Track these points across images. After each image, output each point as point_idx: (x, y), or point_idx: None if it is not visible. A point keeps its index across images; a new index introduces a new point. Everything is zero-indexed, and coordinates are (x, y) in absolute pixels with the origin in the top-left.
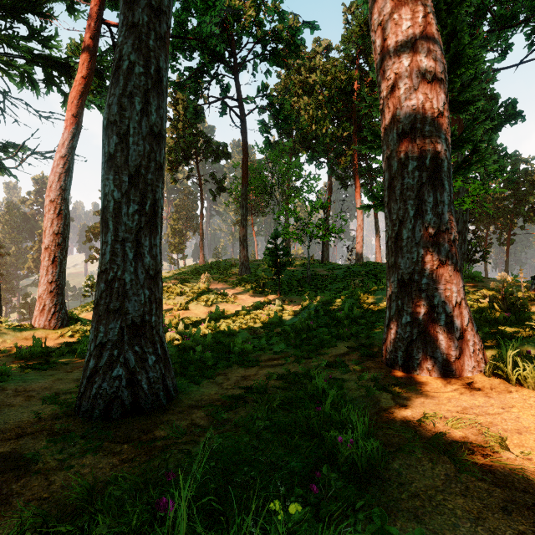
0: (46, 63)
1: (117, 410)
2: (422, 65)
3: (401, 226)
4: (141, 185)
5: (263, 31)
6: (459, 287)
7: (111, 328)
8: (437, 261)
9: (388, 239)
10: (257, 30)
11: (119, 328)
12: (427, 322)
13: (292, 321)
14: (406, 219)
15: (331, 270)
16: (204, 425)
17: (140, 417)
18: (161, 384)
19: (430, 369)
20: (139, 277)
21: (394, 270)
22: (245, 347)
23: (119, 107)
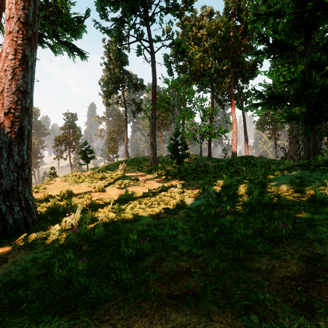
0: None
1: None
2: None
3: None
4: None
5: None
6: None
7: None
8: None
9: None
10: None
11: None
12: None
13: (193, 203)
14: None
15: (216, 162)
16: None
17: None
18: None
19: None
20: None
21: None
22: (141, 246)
23: None
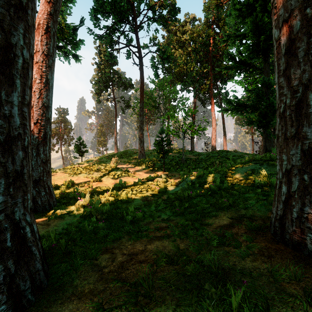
0: None
1: None
2: None
3: (306, 91)
4: None
5: (153, 1)
6: None
7: None
8: None
9: (284, 109)
10: (149, 1)
11: None
12: None
13: (174, 190)
14: None
15: (197, 155)
16: None
17: None
18: (5, 293)
19: None
20: None
21: (296, 141)
22: (136, 215)
23: None
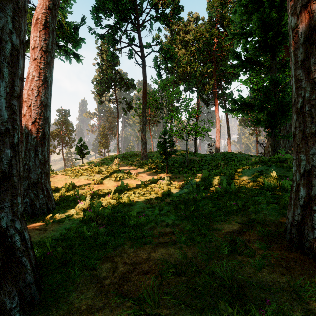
0: None
1: None
2: None
3: None
4: None
5: None
6: None
7: None
8: None
9: (303, 104)
10: None
11: None
12: None
13: (178, 193)
14: None
15: (201, 157)
16: None
17: None
18: None
19: None
20: None
21: None
22: (139, 219)
23: None
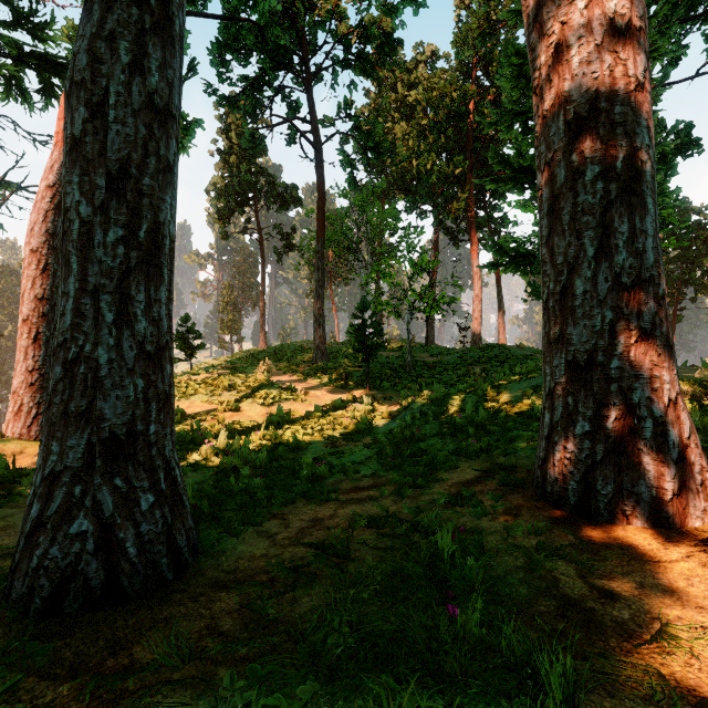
0: (42, 65)
1: (75, 597)
2: (609, 5)
3: (572, 274)
4: (130, 194)
5: (346, 26)
6: (673, 373)
7: (71, 445)
8: (637, 330)
9: (548, 297)
10: (337, 25)
11: (85, 445)
12: (621, 432)
13: (387, 427)
14: (581, 262)
15: (439, 356)
16: (231, 633)
17: (117, 610)
18: (165, 544)
19: (628, 514)
20: (124, 356)
21: (560, 346)
22: (317, 468)
23: (91, 56)
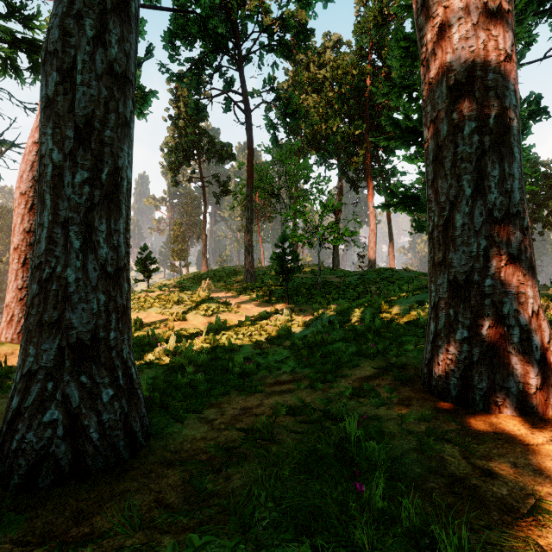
0: (31, 48)
1: (47, 474)
2: None
3: (453, 210)
4: (94, 143)
5: (270, 18)
6: (535, 290)
7: (45, 349)
8: (506, 255)
9: (433, 228)
10: (263, 18)
11: (56, 349)
12: (494, 338)
13: (302, 333)
14: (461, 200)
15: (343, 277)
16: (175, 505)
17: (82, 485)
18: (122, 430)
19: (499, 404)
20: (89, 276)
21: (443, 268)
22: (247, 366)
23: (62, 31)
